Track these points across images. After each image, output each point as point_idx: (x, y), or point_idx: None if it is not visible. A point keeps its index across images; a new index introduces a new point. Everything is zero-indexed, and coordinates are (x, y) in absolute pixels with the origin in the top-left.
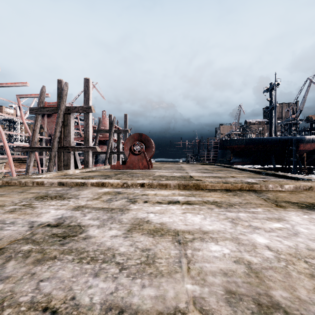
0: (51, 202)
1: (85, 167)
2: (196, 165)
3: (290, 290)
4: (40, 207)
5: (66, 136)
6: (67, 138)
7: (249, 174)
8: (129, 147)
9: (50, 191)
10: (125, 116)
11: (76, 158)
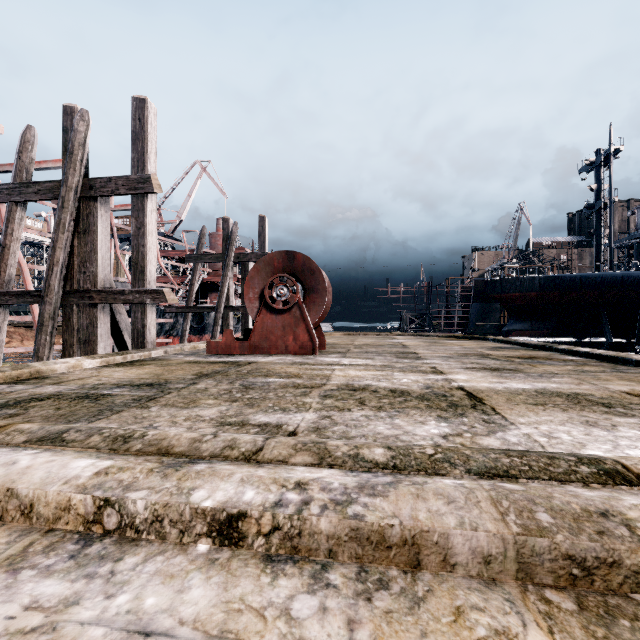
0: None
1: (135, 348)
2: (437, 339)
3: None
4: None
5: (85, 260)
6: (88, 265)
7: None
8: (258, 291)
9: None
10: (261, 221)
11: (120, 321)
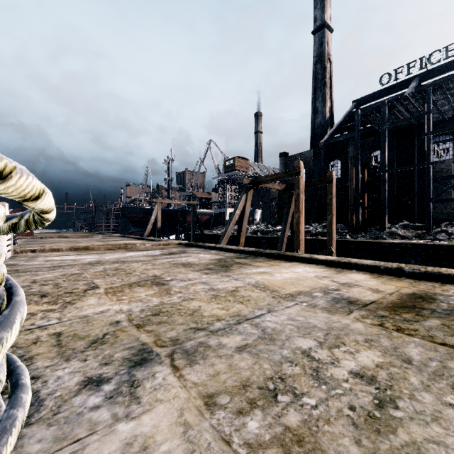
0: None
1: None
2: (79, 233)
3: (71, 240)
4: None
5: None
6: None
7: None
8: None
9: None
10: None
11: None
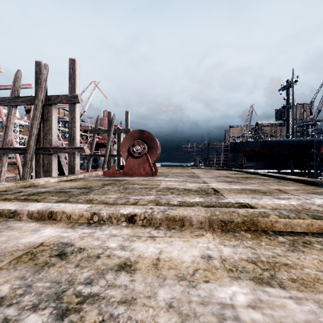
0: None
1: (70, 174)
2: (210, 170)
3: None
4: None
5: (46, 133)
6: (48, 136)
7: (298, 185)
8: (127, 148)
9: None
10: (127, 113)
11: (61, 162)
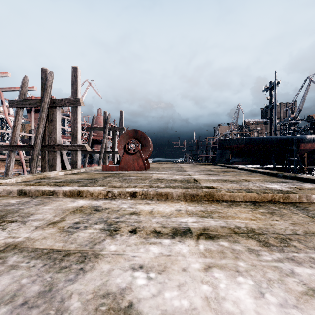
0: None
1: (73, 168)
2: (197, 165)
3: None
4: None
5: (51, 132)
6: (52, 135)
7: (263, 176)
8: (123, 145)
9: None
10: (121, 113)
11: (64, 157)
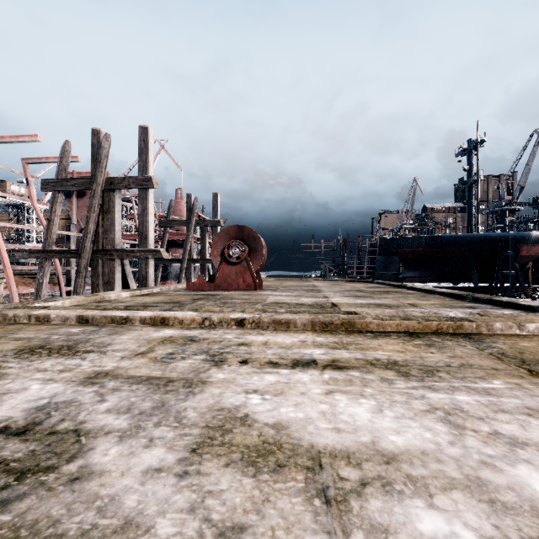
0: (45, 361)
1: (141, 287)
2: (340, 282)
3: None
4: (13, 375)
5: (106, 230)
6: (109, 233)
7: (442, 300)
8: (220, 250)
9: (56, 336)
10: (215, 196)
11: (126, 270)
